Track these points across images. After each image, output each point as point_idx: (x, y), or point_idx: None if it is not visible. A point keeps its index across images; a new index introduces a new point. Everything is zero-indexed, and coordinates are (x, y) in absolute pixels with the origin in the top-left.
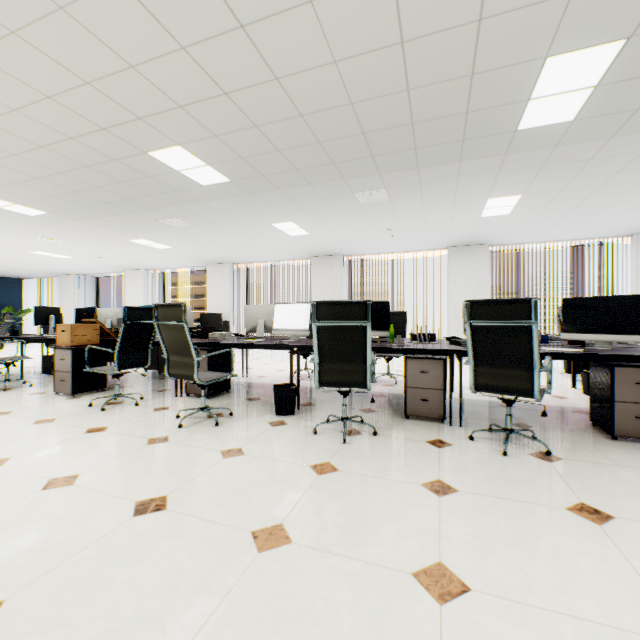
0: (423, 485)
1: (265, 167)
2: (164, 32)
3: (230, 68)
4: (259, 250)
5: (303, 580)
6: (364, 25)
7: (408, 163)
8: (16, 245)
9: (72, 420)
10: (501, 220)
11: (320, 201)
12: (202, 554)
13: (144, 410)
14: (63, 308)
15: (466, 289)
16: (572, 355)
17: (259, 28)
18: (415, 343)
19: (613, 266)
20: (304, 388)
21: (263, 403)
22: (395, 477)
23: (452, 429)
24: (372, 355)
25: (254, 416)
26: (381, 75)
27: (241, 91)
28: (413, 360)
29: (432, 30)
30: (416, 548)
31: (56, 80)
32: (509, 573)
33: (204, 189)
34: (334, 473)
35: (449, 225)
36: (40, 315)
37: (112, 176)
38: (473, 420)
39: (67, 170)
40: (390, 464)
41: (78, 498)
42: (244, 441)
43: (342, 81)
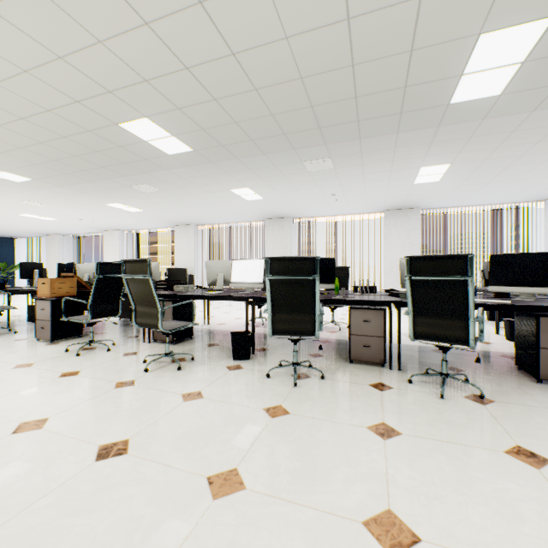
0: (369, 428)
1: (224, 138)
2: (128, 8)
3: (190, 43)
4: (220, 213)
5: (256, 530)
6: (313, 1)
7: (351, 134)
8: (6, 208)
9: (49, 365)
10: (431, 186)
11: (273, 169)
12: (158, 501)
13: (115, 355)
14: (49, 264)
15: (400, 247)
16: (501, 306)
17: (216, 4)
18: (358, 295)
19: (528, 227)
20: (259, 334)
21: (222, 348)
22: (342, 420)
23: (392, 373)
24: (320, 306)
25: (213, 361)
26: (328, 51)
27: (201, 66)
28: (356, 310)
29: (376, 7)
30: (365, 494)
31: (31, 55)
32: (457, 521)
33: (170, 158)
34: (286, 416)
35: (386, 191)
36: (25, 270)
37: (87, 146)
38: (410, 364)
39: (47, 140)
40: (337, 407)
41: (45, 442)
42: (203, 385)
43: (293, 56)
